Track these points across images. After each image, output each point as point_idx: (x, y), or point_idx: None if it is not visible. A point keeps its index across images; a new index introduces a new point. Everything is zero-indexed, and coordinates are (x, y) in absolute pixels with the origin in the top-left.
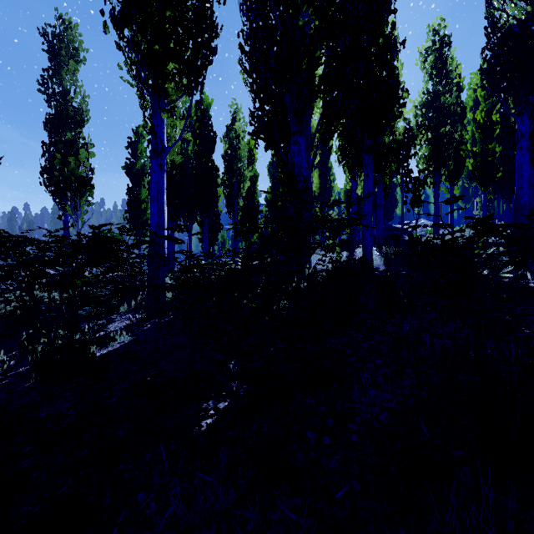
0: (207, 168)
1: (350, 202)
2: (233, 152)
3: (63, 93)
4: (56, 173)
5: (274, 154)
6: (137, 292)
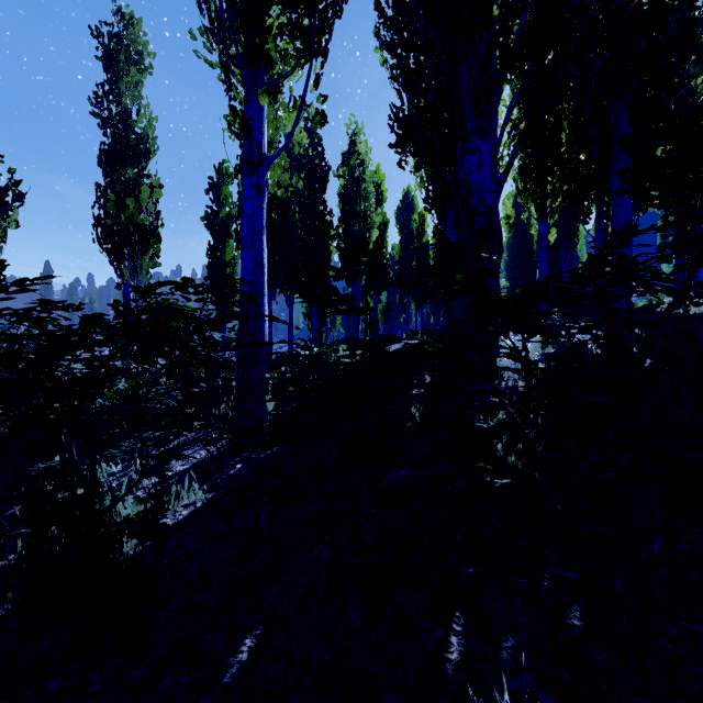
0: (316, 212)
1: (516, 259)
2: (354, 186)
3: (123, 114)
4: (108, 221)
5: (431, 175)
6: (219, 399)
